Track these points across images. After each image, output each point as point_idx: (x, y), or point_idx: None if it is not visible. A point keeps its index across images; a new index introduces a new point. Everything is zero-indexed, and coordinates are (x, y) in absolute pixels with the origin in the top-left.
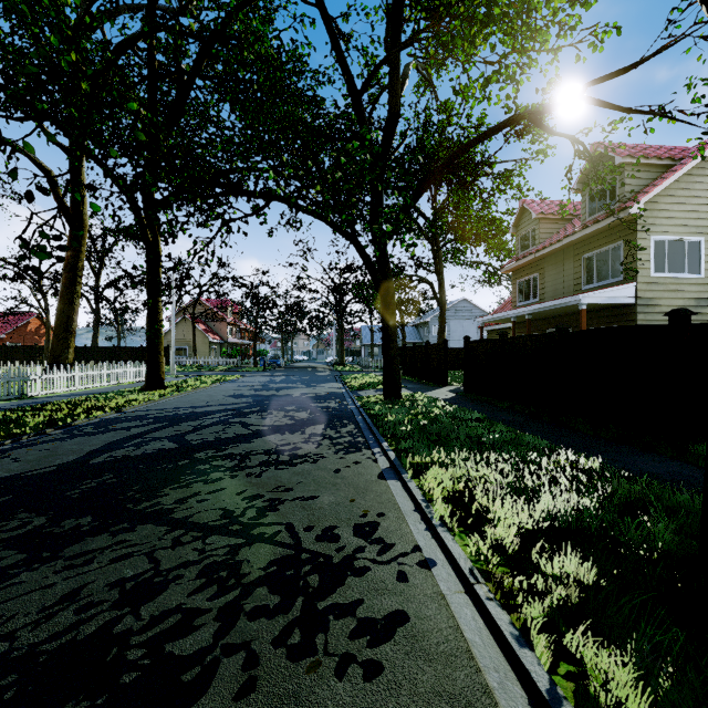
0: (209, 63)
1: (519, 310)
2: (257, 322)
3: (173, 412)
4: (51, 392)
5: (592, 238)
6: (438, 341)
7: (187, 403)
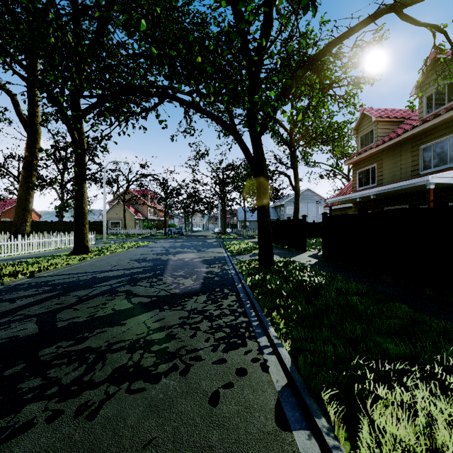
0: None
1: (365, 191)
2: (166, 204)
3: (76, 277)
4: None
5: (429, 131)
6: (294, 217)
7: (96, 267)
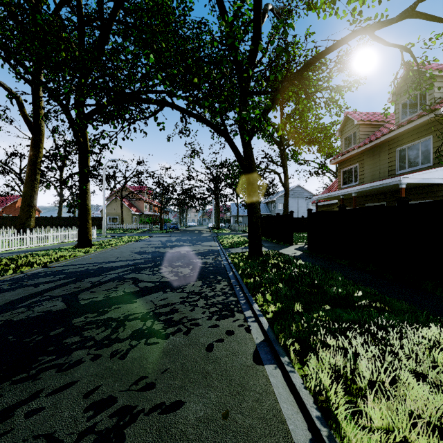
0: (123, 16)
1: (347, 189)
2: (162, 200)
3: (85, 267)
4: (7, 249)
5: (404, 135)
6: (284, 213)
7: (101, 258)
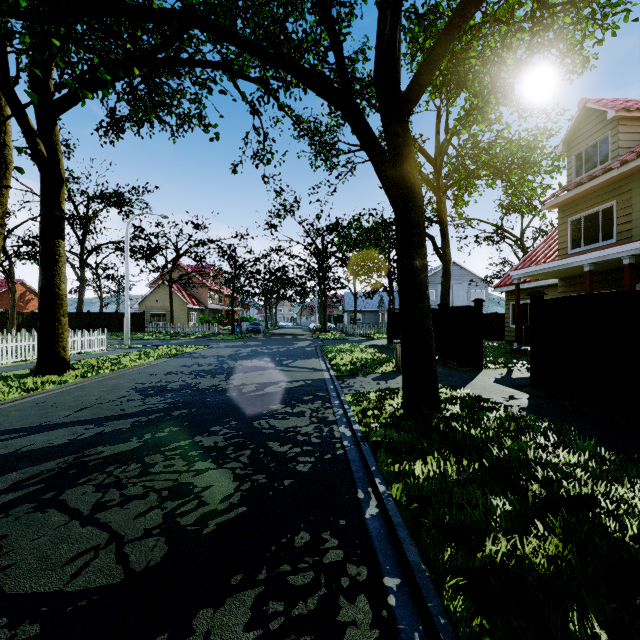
0: None
1: (608, 250)
2: (234, 286)
3: None
4: None
5: None
6: None
7: (37, 412)
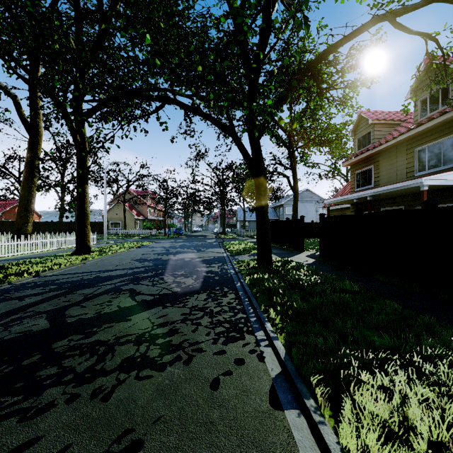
0: (124, 9)
1: (361, 193)
2: (166, 205)
3: (80, 276)
4: None
5: (424, 134)
6: (293, 217)
7: (99, 267)
